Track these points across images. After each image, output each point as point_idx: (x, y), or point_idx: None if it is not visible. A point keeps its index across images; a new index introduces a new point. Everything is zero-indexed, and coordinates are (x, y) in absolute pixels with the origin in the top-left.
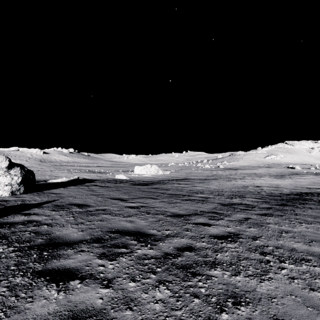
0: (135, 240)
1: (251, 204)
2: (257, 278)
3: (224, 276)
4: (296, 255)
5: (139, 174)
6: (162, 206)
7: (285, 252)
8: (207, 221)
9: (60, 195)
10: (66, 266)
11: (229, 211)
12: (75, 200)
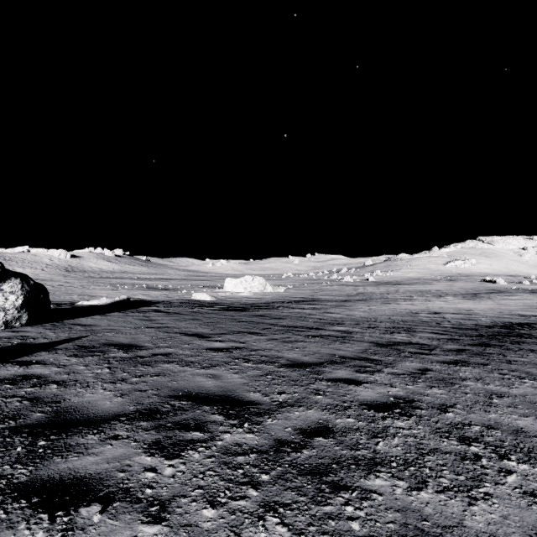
0: (220, 414)
1: (427, 343)
2: (461, 495)
3: (395, 492)
4: (527, 443)
5: (232, 292)
6: (272, 347)
7: (505, 437)
8: (353, 376)
9: (92, 328)
10: (79, 472)
11: (390, 356)
12: (117, 337)
